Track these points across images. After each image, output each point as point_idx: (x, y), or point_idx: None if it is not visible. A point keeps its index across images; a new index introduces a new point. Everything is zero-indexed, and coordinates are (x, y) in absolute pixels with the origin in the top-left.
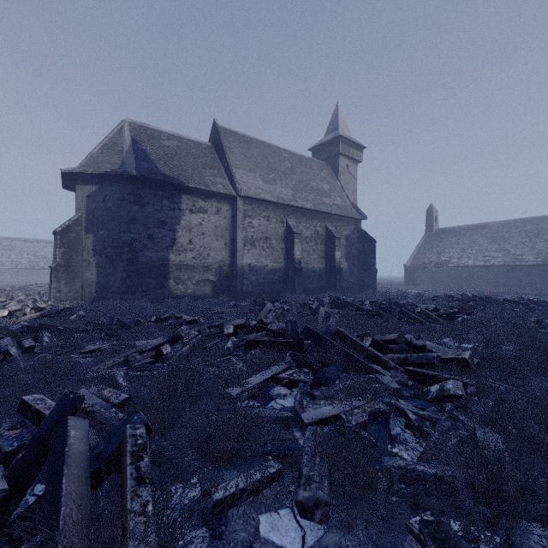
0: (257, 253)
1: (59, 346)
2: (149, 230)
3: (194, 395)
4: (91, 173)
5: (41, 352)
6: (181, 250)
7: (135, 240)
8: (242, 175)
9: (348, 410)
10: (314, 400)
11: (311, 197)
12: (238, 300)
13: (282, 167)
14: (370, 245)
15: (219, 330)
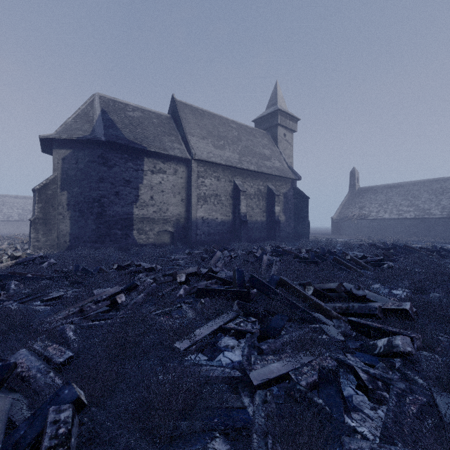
0: (209, 207)
1: (24, 293)
2: (116, 188)
3: (143, 348)
4: (65, 139)
5: (7, 299)
6: (143, 205)
7: (104, 196)
8: (196, 141)
9: (297, 368)
10: (262, 355)
11: (254, 160)
12: (192, 248)
13: (230, 135)
14: (304, 201)
15: (172, 278)
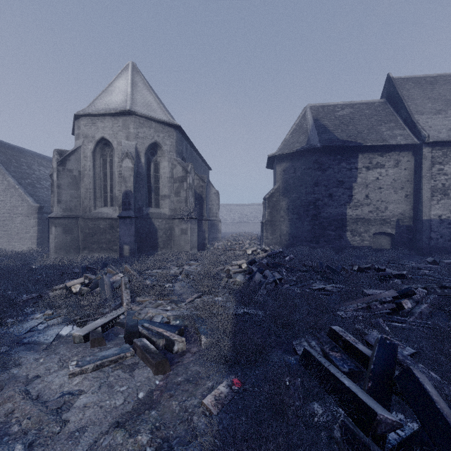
0: (450, 202)
1: (294, 280)
2: (329, 190)
3: None
4: (285, 153)
5: (284, 283)
6: (357, 205)
7: (318, 199)
8: (427, 119)
9: None
10: None
11: None
12: (423, 255)
13: None
14: None
15: None
